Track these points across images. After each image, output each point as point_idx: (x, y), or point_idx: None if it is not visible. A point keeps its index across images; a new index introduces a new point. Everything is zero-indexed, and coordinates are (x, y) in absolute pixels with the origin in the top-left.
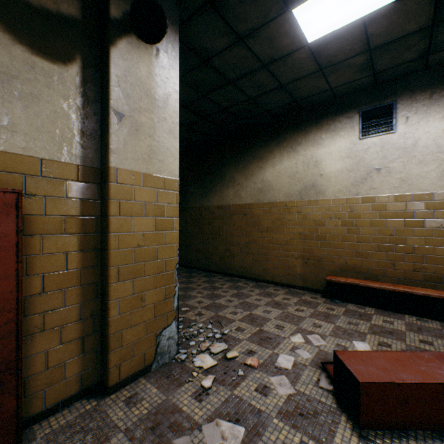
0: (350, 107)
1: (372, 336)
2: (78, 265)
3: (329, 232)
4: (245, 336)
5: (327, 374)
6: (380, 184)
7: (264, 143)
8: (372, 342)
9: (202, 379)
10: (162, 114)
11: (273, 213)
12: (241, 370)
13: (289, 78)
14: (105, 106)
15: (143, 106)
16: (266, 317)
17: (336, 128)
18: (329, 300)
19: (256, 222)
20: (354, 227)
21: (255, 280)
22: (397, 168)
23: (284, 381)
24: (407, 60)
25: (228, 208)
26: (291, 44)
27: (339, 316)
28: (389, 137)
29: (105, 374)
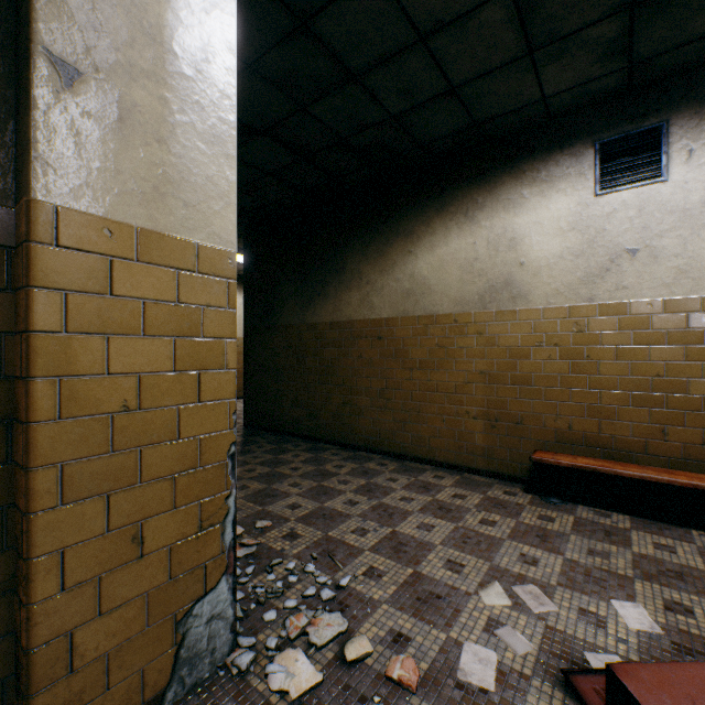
0: (578, 135)
1: (645, 584)
2: None
3: (538, 370)
4: (386, 591)
5: (580, 704)
6: (636, 279)
7: (415, 208)
8: (652, 602)
9: None
10: (193, 93)
11: (432, 335)
12: (378, 700)
13: (468, 70)
14: (21, 40)
15: (140, 63)
16: (424, 540)
17: (551, 176)
18: (540, 499)
19: (400, 351)
20: (585, 361)
21: (399, 457)
22: (671, 249)
23: None
24: (699, 34)
25: (349, 326)
26: None
27: (567, 536)
28: (654, 189)
29: None
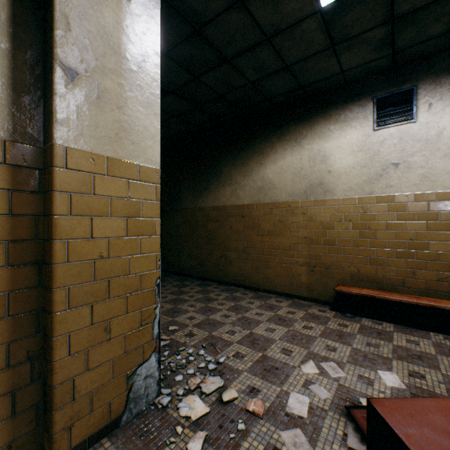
0: (363, 94)
1: (398, 362)
2: (4, 287)
3: (339, 236)
4: (246, 365)
5: (354, 424)
6: (398, 181)
7: (265, 137)
8: (401, 371)
9: (189, 439)
10: (137, 80)
11: (275, 214)
12: (241, 421)
13: (296, 56)
14: (47, 58)
15: (109, 65)
16: (269, 337)
17: (347, 118)
18: (340, 314)
19: (255, 224)
20: (367, 231)
21: (255, 290)
22: (418, 163)
23: (300, 439)
24: (434, 35)
25: (224, 209)
26: (301, 8)
27: (355, 335)
28: (409, 127)
29: (48, 442)
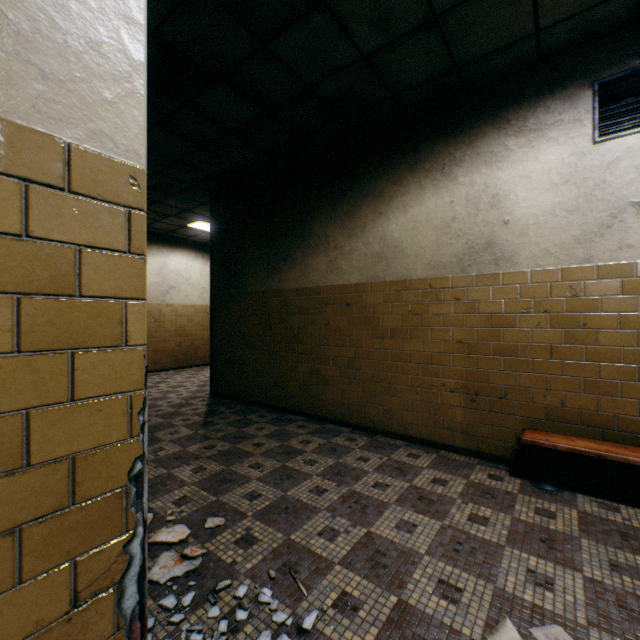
0: (572, 76)
1: None
2: None
3: (525, 340)
4: (364, 637)
5: None
6: None
7: (386, 167)
8: None
9: None
10: None
11: (404, 301)
12: None
13: None
14: None
15: None
16: (406, 547)
17: (540, 124)
18: (531, 485)
19: (370, 319)
20: (581, 330)
21: (368, 431)
22: None
23: None
24: None
25: (316, 293)
26: None
27: (577, 540)
28: None
29: None
